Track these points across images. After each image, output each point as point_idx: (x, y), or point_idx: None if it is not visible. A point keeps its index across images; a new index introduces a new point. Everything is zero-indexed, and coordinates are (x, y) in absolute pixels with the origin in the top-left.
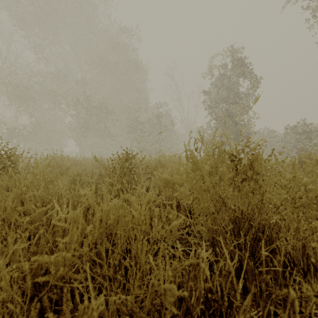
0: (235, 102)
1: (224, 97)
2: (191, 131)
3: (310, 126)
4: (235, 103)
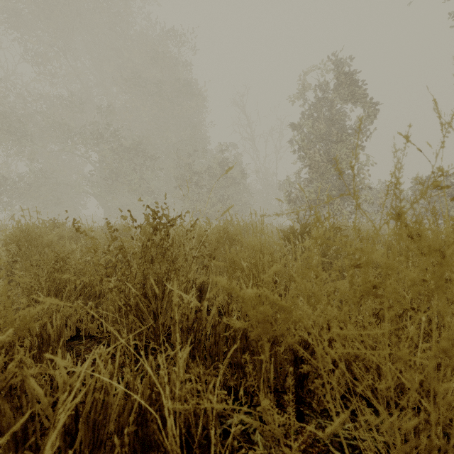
0: (340, 140)
1: (323, 132)
2: None
3: (451, 177)
4: (340, 142)
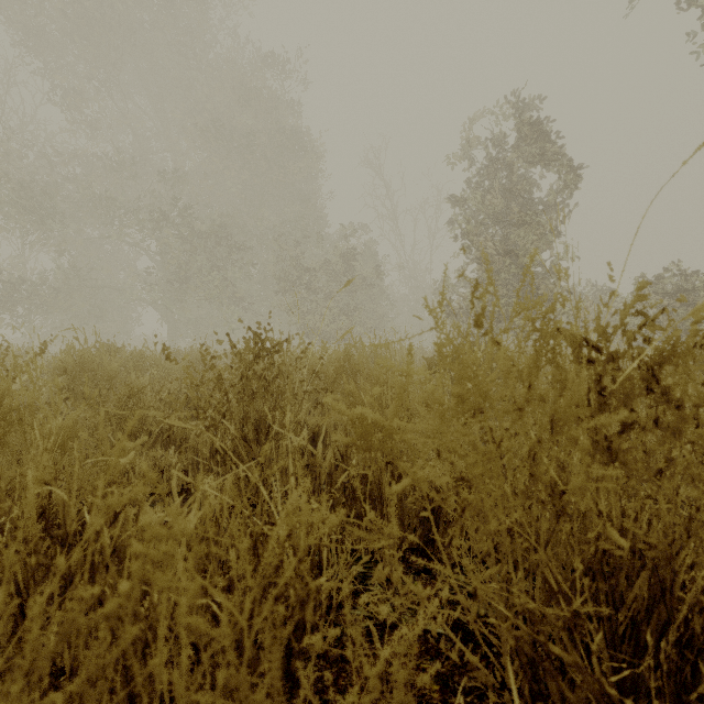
0: (524, 222)
1: (498, 210)
2: (463, 248)
3: (692, 278)
4: (524, 225)
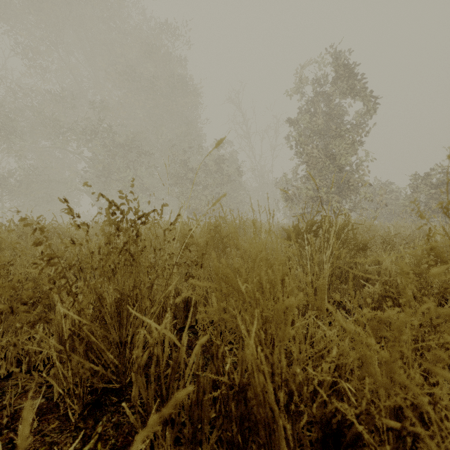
0: (339, 135)
1: (321, 127)
2: None
3: None
4: (339, 137)
